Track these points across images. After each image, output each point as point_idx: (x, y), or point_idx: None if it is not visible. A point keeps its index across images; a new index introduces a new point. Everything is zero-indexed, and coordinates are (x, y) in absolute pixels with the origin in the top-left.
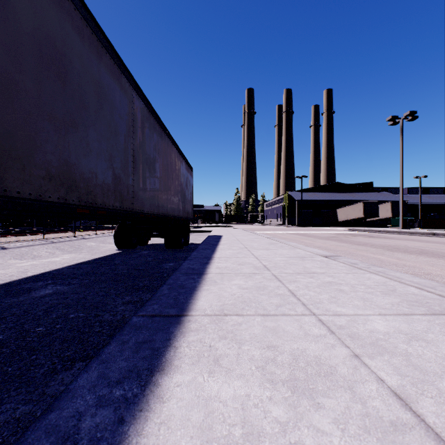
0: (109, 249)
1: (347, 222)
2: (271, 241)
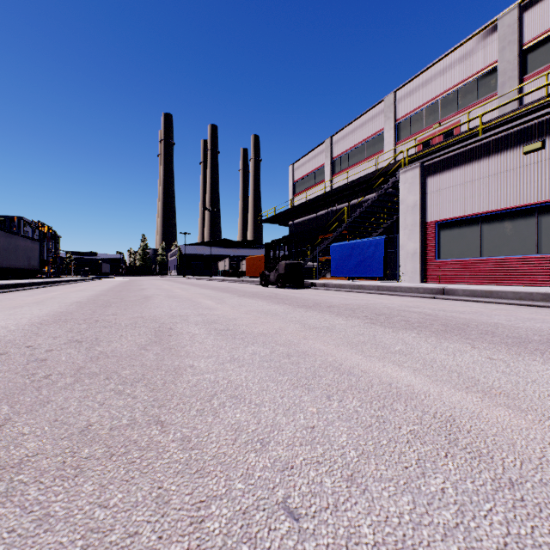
0: None
1: None
2: None
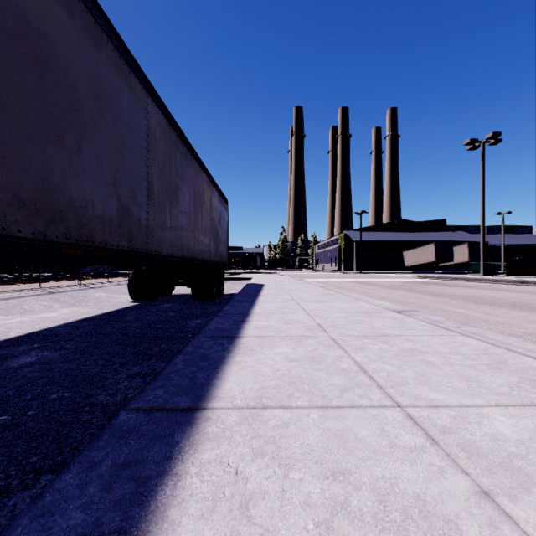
0: (122, 301)
1: (415, 268)
2: (325, 291)
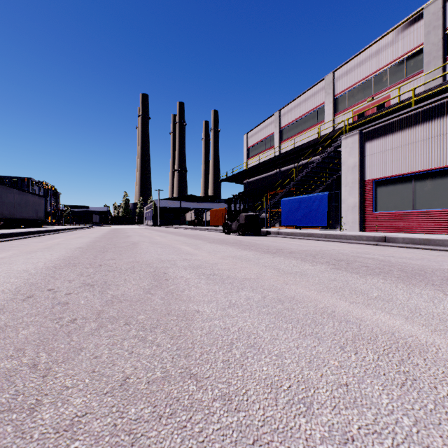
0: None
1: None
2: None
